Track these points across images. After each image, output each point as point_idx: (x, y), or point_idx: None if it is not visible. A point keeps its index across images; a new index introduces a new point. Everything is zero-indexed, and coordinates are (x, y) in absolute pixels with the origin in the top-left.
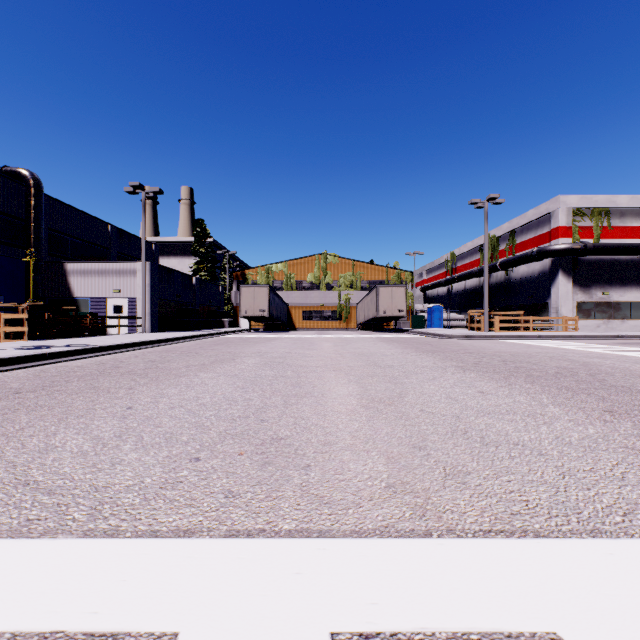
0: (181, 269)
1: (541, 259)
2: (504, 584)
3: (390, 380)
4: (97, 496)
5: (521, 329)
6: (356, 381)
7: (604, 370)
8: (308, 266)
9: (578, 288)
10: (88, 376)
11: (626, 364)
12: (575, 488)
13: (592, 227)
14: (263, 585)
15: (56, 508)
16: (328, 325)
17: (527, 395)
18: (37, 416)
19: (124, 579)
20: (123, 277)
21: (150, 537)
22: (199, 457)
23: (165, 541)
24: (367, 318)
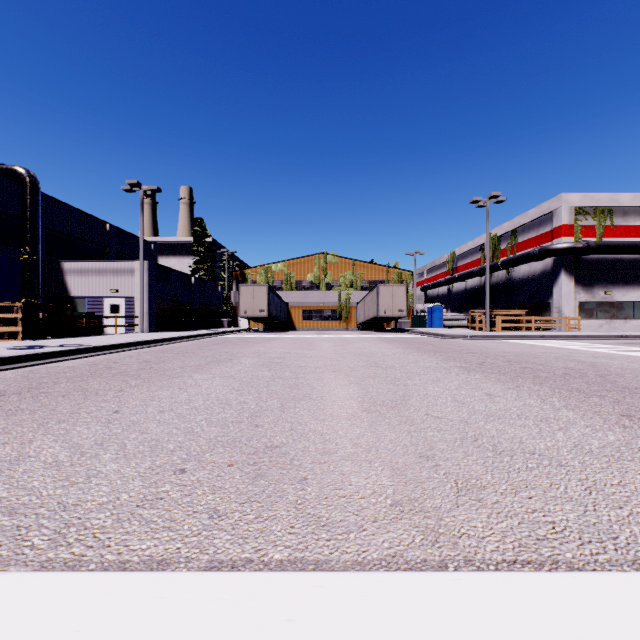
0: (180, 269)
1: (543, 258)
2: (540, 636)
3: (392, 381)
4: (64, 516)
5: (523, 329)
6: (357, 383)
7: (613, 371)
8: (308, 266)
9: (580, 287)
10: (78, 377)
11: (635, 365)
12: (605, 506)
13: (594, 226)
14: (246, 637)
15: (14, 532)
16: (328, 325)
17: (537, 398)
18: (16, 421)
19: (78, 629)
20: (121, 276)
21: (117, 570)
22: (184, 468)
23: (134, 575)
24: (367, 318)
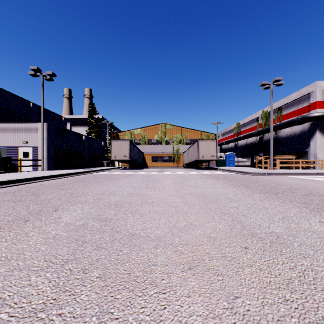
0: (84, 133)
1: (304, 123)
2: None
3: None
4: None
5: (293, 168)
6: None
7: None
8: (155, 130)
9: None
10: None
11: None
12: None
13: None
14: None
15: None
16: (166, 165)
17: None
18: None
19: None
20: (29, 133)
21: None
22: None
23: None
24: (190, 161)
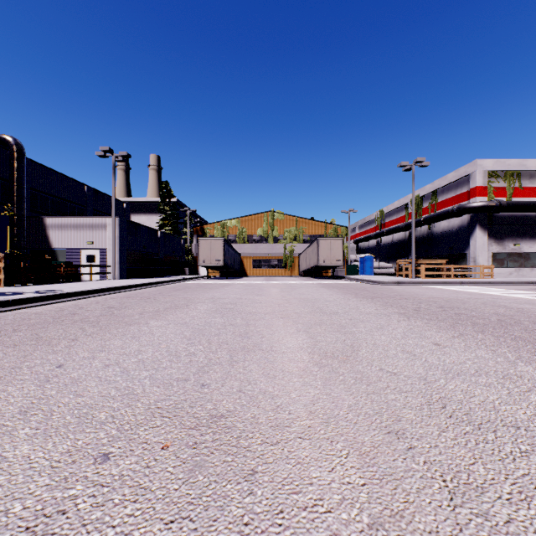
0: (150, 225)
1: (460, 215)
2: None
3: (338, 329)
4: None
5: (444, 276)
6: (305, 330)
7: None
8: (258, 222)
9: (493, 240)
10: (39, 324)
11: None
12: None
13: (505, 187)
14: None
15: None
16: (275, 272)
17: (486, 348)
18: None
19: None
20: (95, 230)
21: None
22: (109, 453)
23: None
24: (309, 266)
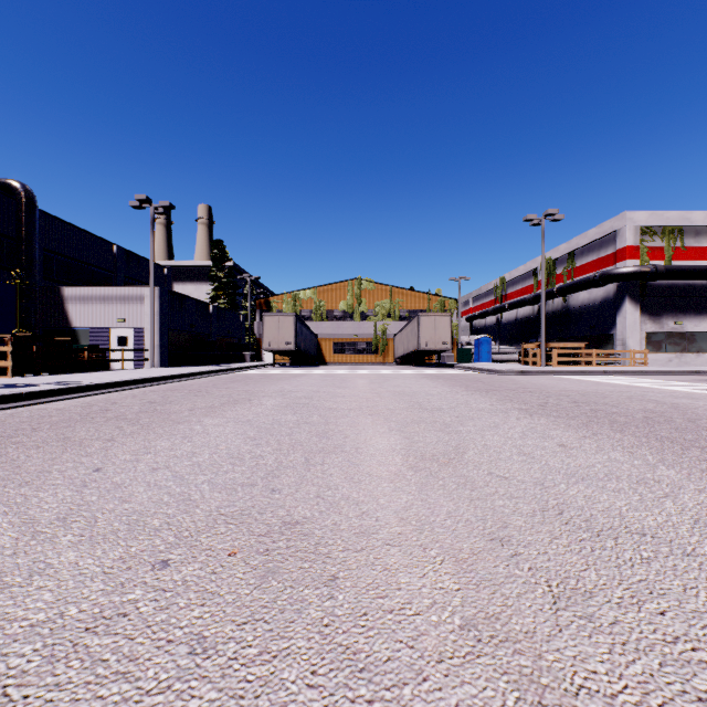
0: (198, 296)
1: (605, 284)
2: None
3: (441, 428)
4: None
5: (583, 364)
6: (399, 429)
7: (703, 414)
8: (340, 293)
9: (647, 317)
10: (64, 422)
11: None
12: None
13: (663, 247)
14: None
15: None
16: (363, 359)
17: (623, 450)
18: None
19: None
20: (128, 304)
21: None
22: (168, 560)
23: None
24: (407, 351)
